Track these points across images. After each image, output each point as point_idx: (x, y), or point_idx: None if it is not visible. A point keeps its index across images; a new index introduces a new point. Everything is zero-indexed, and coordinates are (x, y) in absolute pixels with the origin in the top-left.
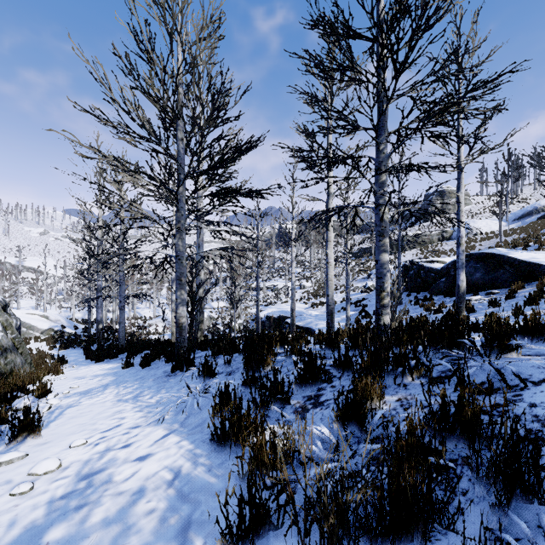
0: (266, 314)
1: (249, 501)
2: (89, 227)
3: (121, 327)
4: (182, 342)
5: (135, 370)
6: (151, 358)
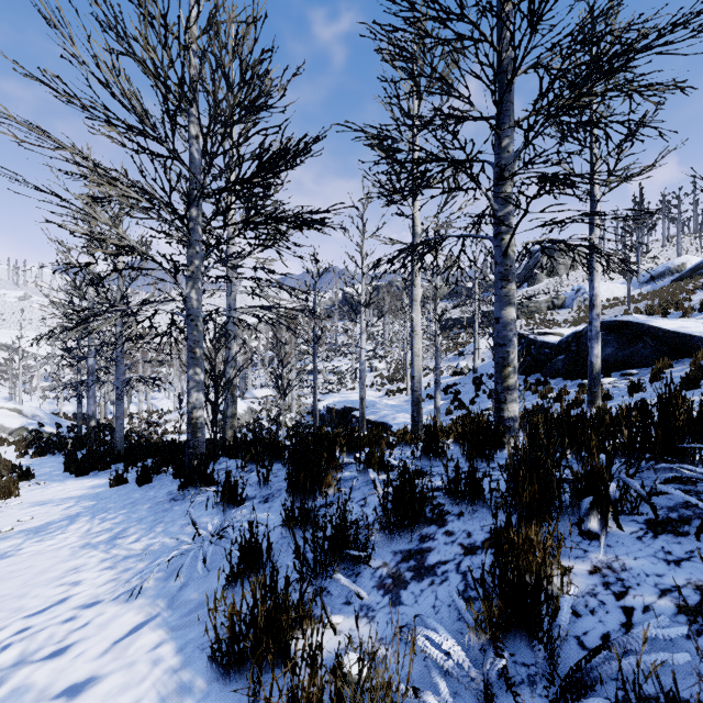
0: (327, 405)
1: None
2: (75, 284)
3: (118, 424)
4: (197, 447)
5: (129, 489)
6: (152, 472)
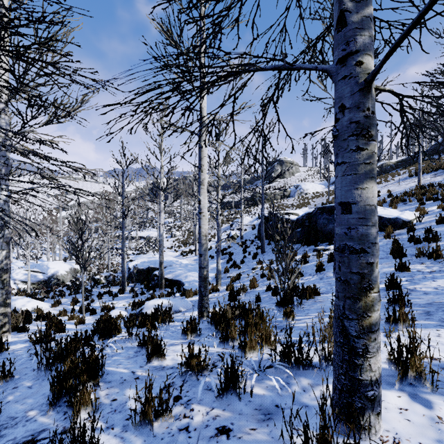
0: (135, 266)
1: None
2: None
3: None
4: None
5: None
6: None
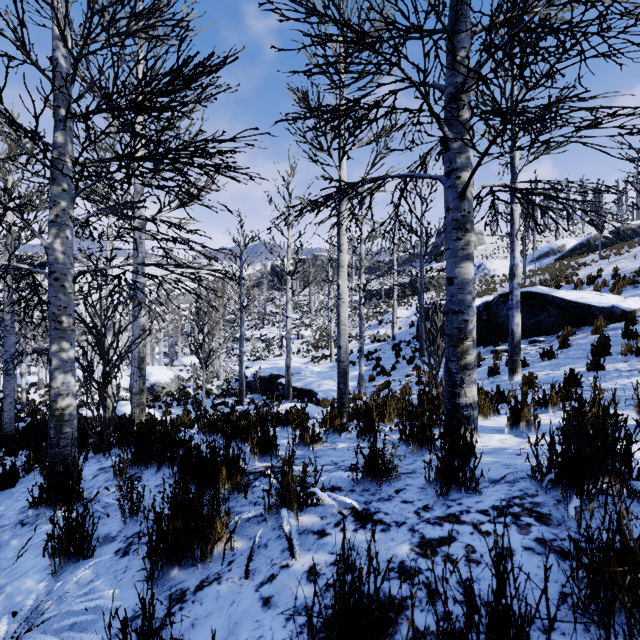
0: (254, 373)
1: None
2: None
3: (7, 403)
4: (63, 447)
5: None
6: (16, 472)
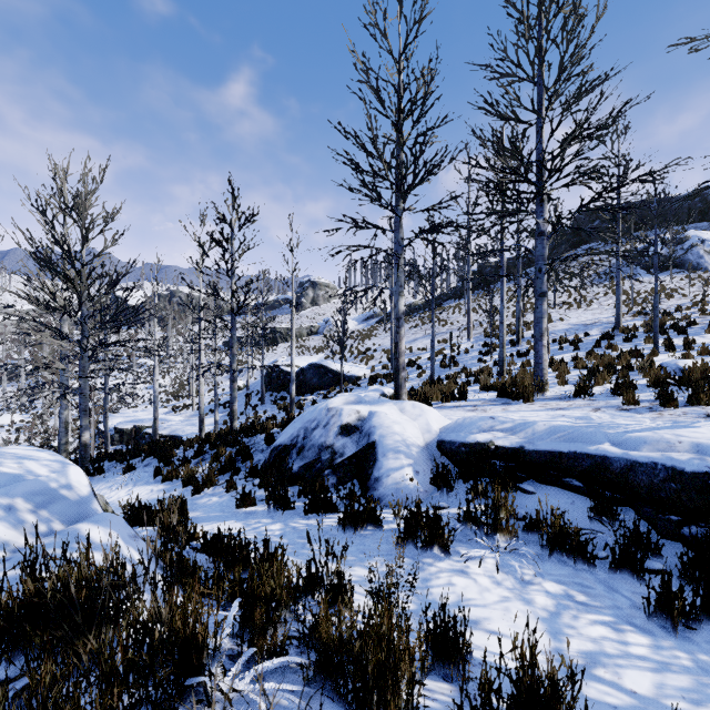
0: (115, 426)
1: (190, 477)
2: None
3: None
4: (87, 457)
5: None
6: None
